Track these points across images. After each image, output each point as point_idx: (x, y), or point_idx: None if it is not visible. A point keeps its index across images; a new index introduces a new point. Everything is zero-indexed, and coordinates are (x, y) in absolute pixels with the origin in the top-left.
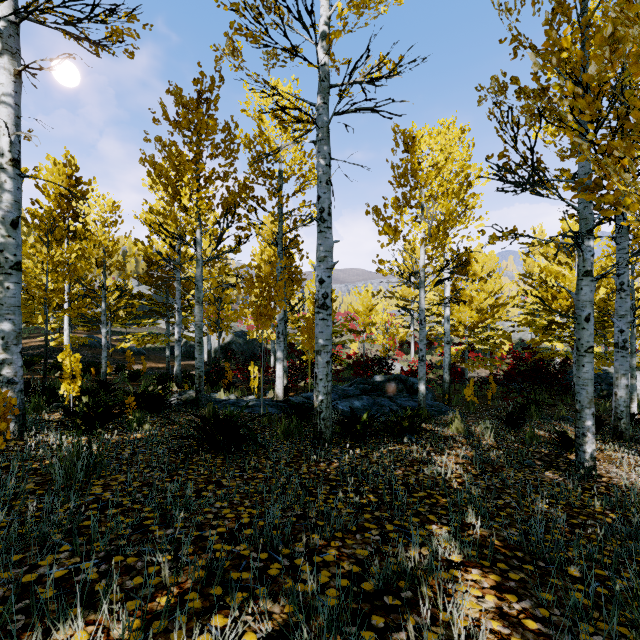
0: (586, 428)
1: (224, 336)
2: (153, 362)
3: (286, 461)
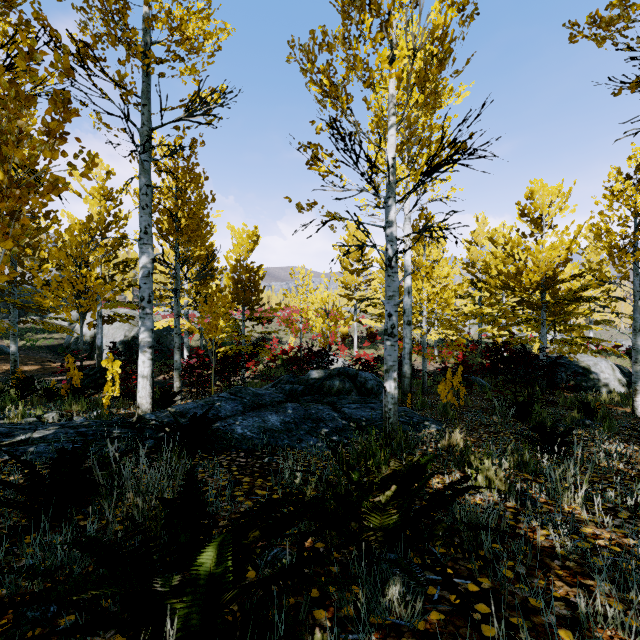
0: None
1: (128, 330)
2: None
3: None
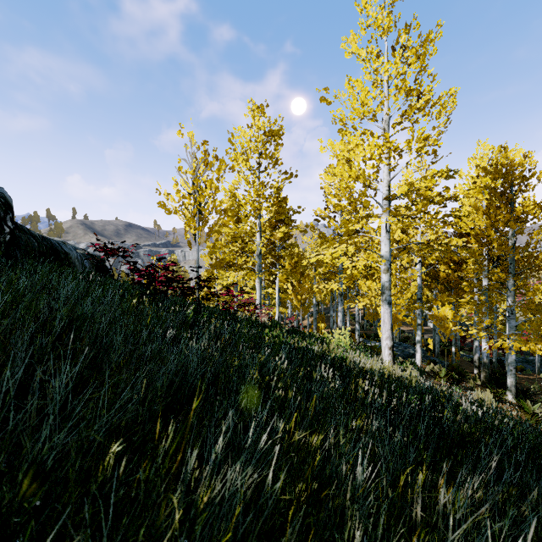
0: None
1: None
2: (405, 326)
3: None
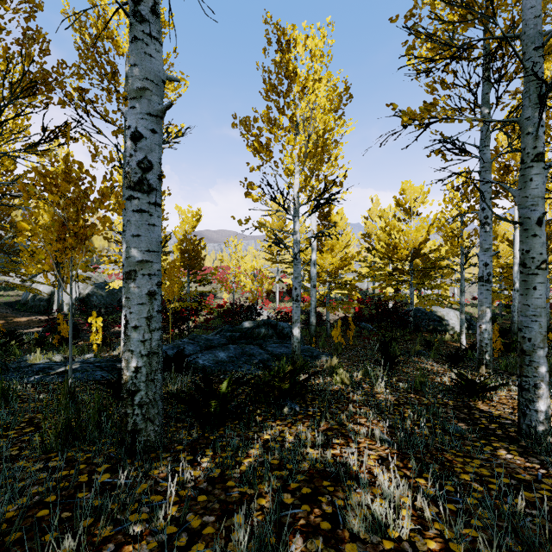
0: (539, 377)
1: (83, 288)
2: None
3: None
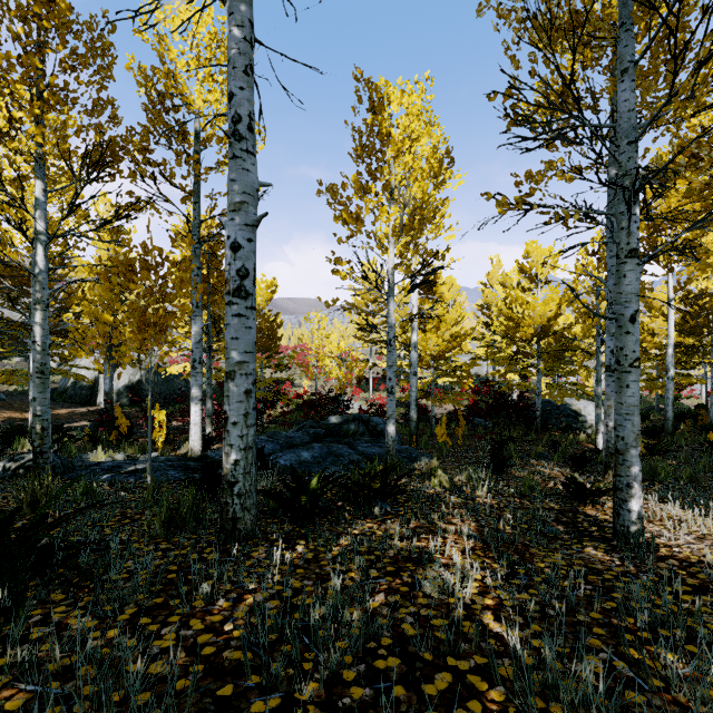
0: (632, 476)
1: (132, 373)
2: (16, 411)
3: (136, 609)
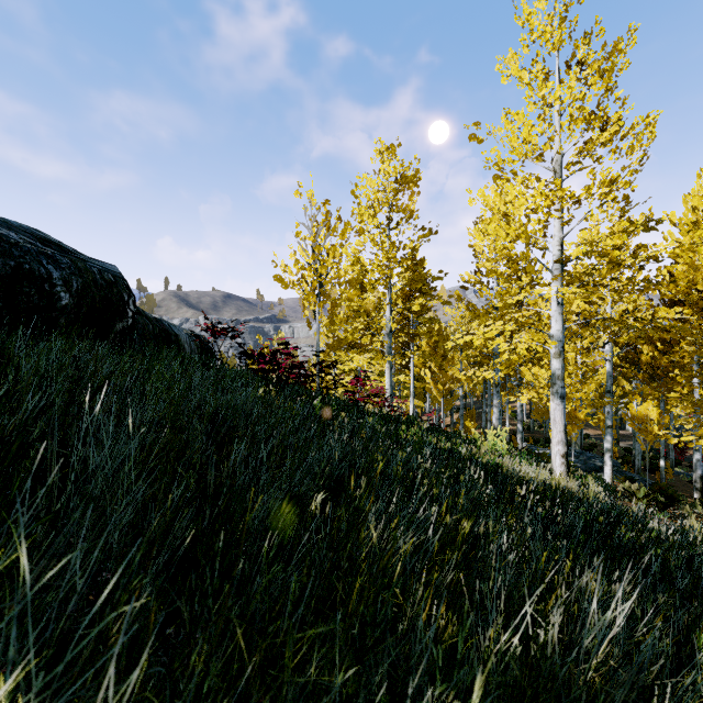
0: None
1: None
2: (591, 428)
3: None
